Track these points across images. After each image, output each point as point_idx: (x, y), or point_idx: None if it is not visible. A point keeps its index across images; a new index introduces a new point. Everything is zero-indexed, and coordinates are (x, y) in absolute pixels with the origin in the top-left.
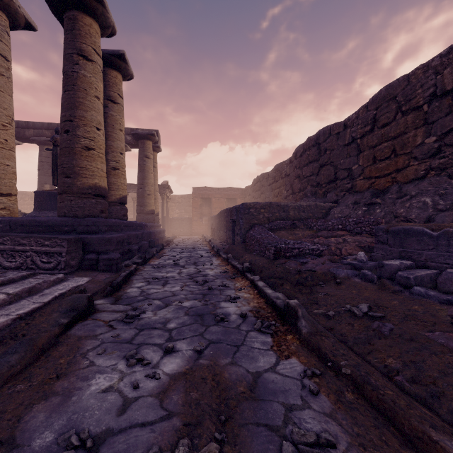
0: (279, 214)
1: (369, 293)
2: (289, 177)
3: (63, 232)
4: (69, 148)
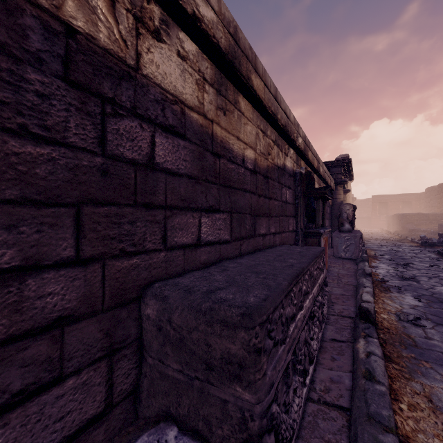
0: (423, 218)
1: None
2: None
3: None
4: None
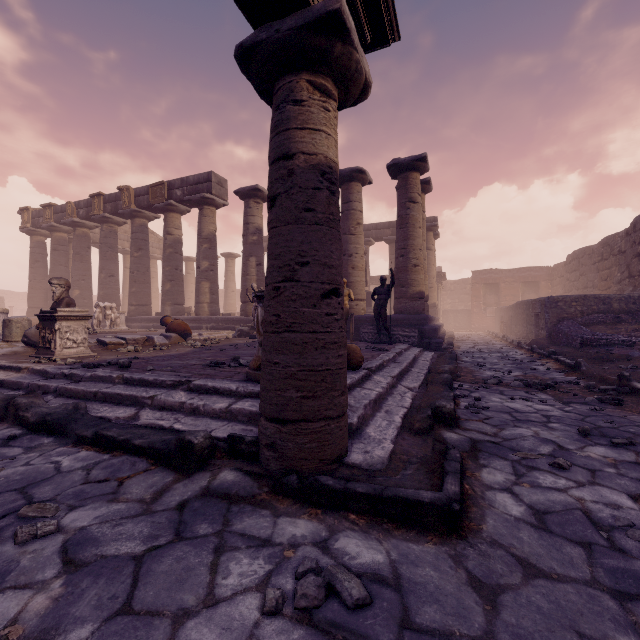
0: (598, 307)
1: None
2: (625, 254)
3: (403, 324)
4: (404, 267)
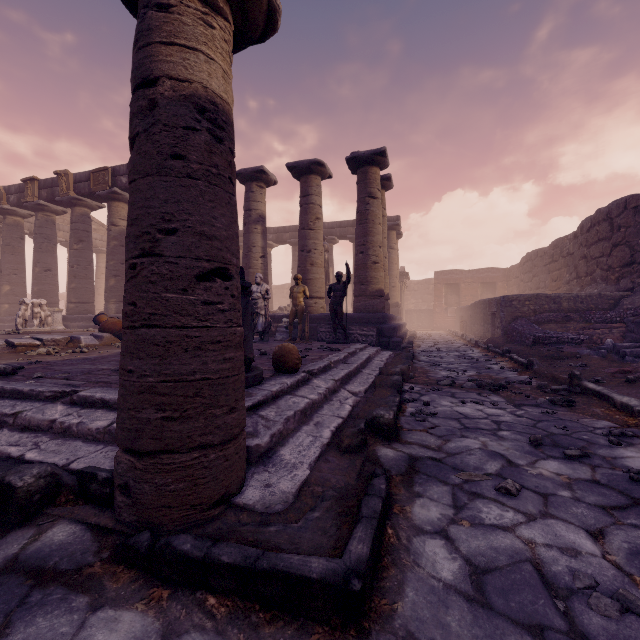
0: (549, 306)
1: (595, 361)
2: (573, 256)
3: (362, 323)
4: (363, 264)
